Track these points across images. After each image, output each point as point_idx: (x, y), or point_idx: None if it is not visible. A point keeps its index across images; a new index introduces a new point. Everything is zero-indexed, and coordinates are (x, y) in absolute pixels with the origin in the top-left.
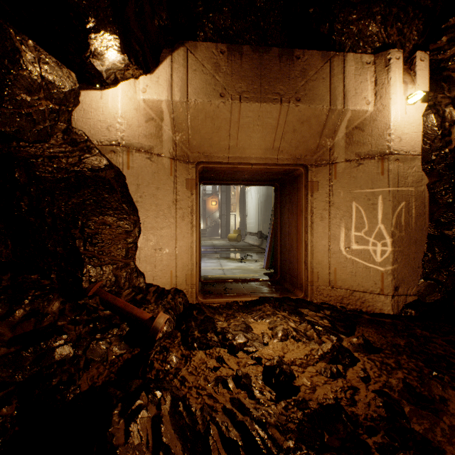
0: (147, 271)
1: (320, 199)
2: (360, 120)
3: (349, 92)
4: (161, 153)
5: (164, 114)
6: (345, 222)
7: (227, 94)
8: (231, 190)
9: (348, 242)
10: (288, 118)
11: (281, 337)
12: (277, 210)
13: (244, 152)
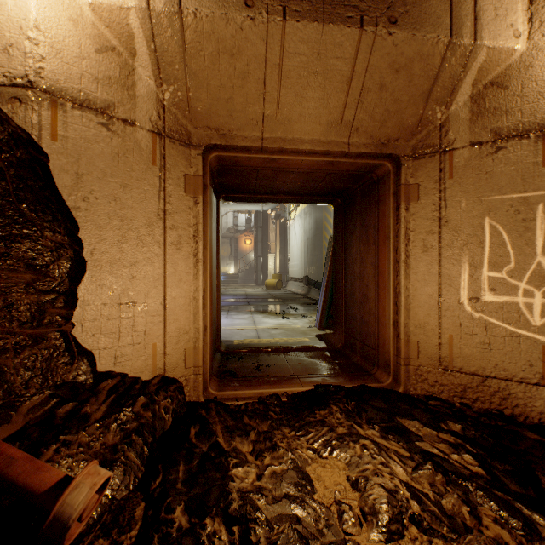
0: (100, 348)
1: (422, 215)
2: (500, 69)
3: (484, 12)
4: (133, 119)
5: (136, 41)
6: (471, 253)
7: (259, 2)
8: (269, 225)
9: (475, 290)
10: (373, 60)
11: (388, 526)
12: (339, 241)
13: (291, 129)
